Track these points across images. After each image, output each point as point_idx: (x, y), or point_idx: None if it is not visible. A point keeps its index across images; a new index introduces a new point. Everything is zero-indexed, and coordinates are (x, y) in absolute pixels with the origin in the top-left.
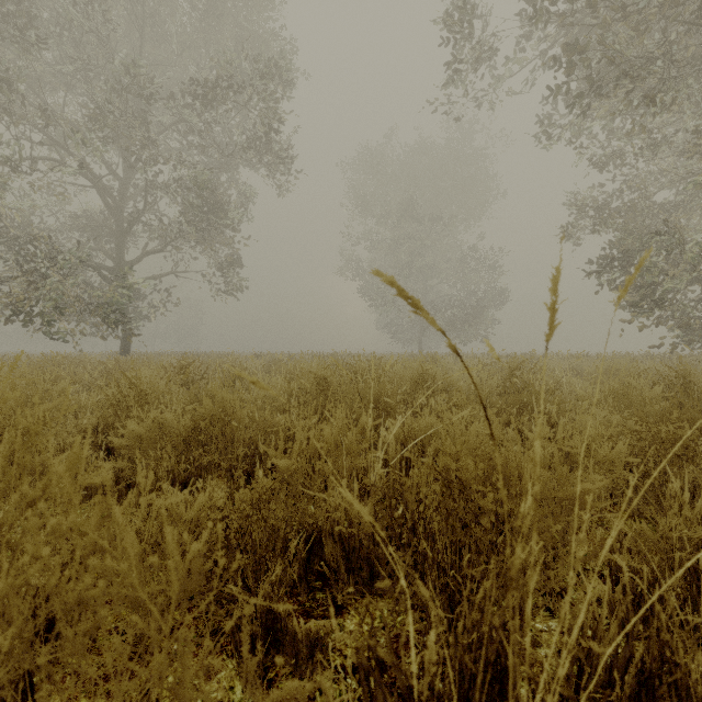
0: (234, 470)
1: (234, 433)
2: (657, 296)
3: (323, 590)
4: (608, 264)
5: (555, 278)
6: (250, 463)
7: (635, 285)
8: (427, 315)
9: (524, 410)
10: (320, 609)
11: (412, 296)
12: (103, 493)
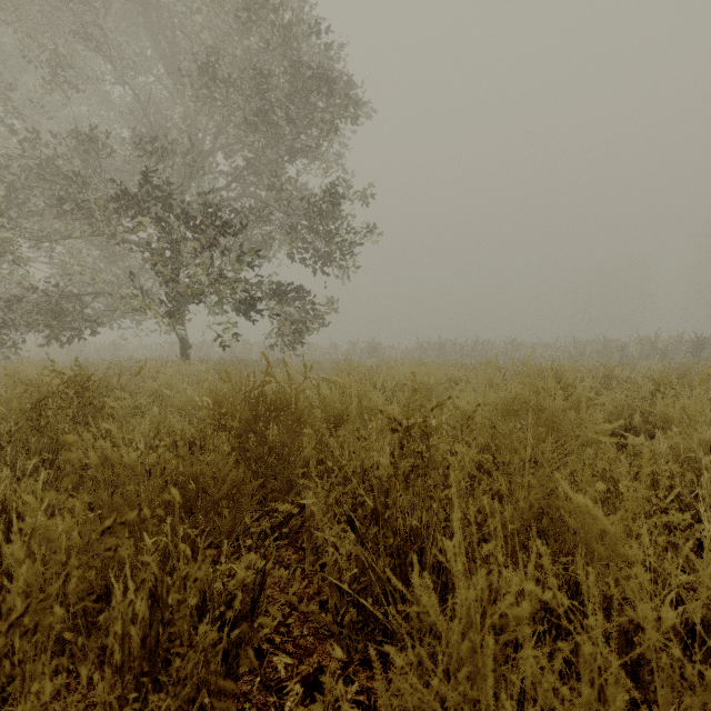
0: None
1: None
2: None
3: None
4: None
5: None
6: None
7: None
8: None
9: None
10: None
11: None
12: None
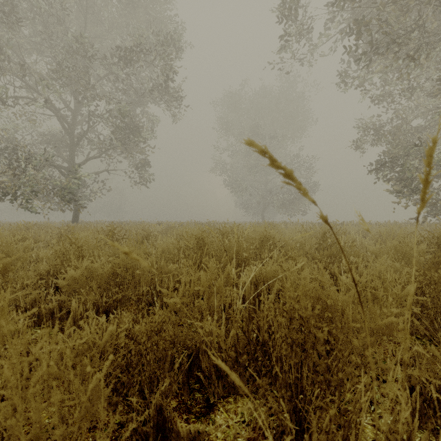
0: (140, 301)
1: (140, 276)
2: (413, 186)
3: (200, 391)
4: (382, 165)
5: (432, 148)
6: (152, 296)
7: (400, 179)
8: (299, 186)
9: (334, 260)
10: (198, 406)
11: (285, 167)
12: (51, 317)
